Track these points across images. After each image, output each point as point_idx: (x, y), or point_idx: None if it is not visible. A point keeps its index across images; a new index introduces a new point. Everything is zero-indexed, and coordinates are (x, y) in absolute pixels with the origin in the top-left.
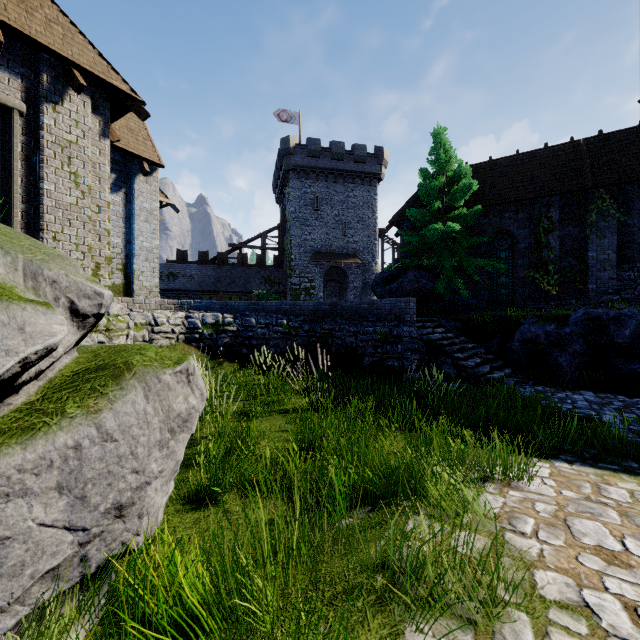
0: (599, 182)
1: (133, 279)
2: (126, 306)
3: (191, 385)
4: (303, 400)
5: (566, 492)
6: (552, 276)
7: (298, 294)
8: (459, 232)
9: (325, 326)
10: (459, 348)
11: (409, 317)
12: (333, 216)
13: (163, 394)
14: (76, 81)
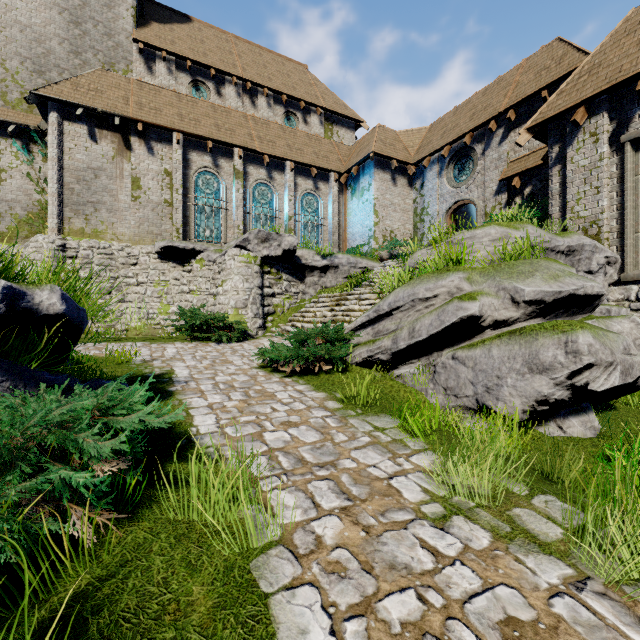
0: None
1: None
2: None
3: (567, 349)
4: None
5: None
6: None
7: None
8: None
9: None
10: None
11: None
12: None
13: (535, 348)
14: None
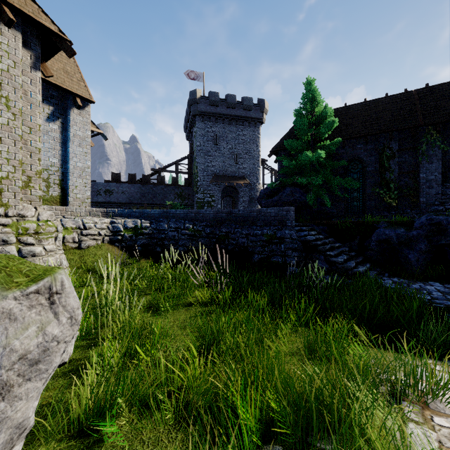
0: (428, 121)
1: (68, 192)
2: (59, 213)
3: (54, 307)
4: (204, 294)
5: None
6: (393, 192)
7: (202, 206)
8: (324, 158)
9: (223, 229)
10: (330, 247)
11: (290, 222)
12: (228, 149)
13: None
14: (5, 16)
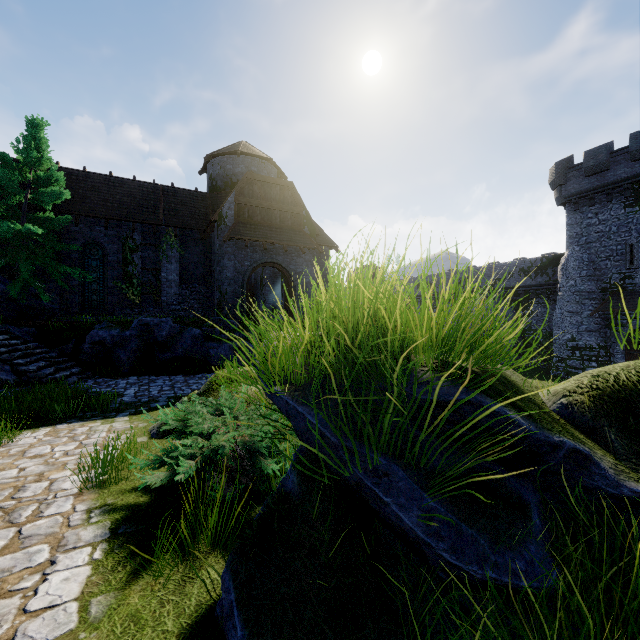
0: (168, 222)
1: None
2: None
3: None
4: None
5: (46, 438)
6: (136, 288)
7: None
8: (42, 234)
9: None
10: (22, 354)
11: None
12: None
13: None
14: None
